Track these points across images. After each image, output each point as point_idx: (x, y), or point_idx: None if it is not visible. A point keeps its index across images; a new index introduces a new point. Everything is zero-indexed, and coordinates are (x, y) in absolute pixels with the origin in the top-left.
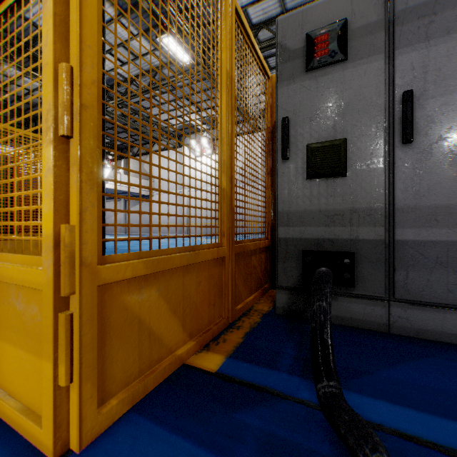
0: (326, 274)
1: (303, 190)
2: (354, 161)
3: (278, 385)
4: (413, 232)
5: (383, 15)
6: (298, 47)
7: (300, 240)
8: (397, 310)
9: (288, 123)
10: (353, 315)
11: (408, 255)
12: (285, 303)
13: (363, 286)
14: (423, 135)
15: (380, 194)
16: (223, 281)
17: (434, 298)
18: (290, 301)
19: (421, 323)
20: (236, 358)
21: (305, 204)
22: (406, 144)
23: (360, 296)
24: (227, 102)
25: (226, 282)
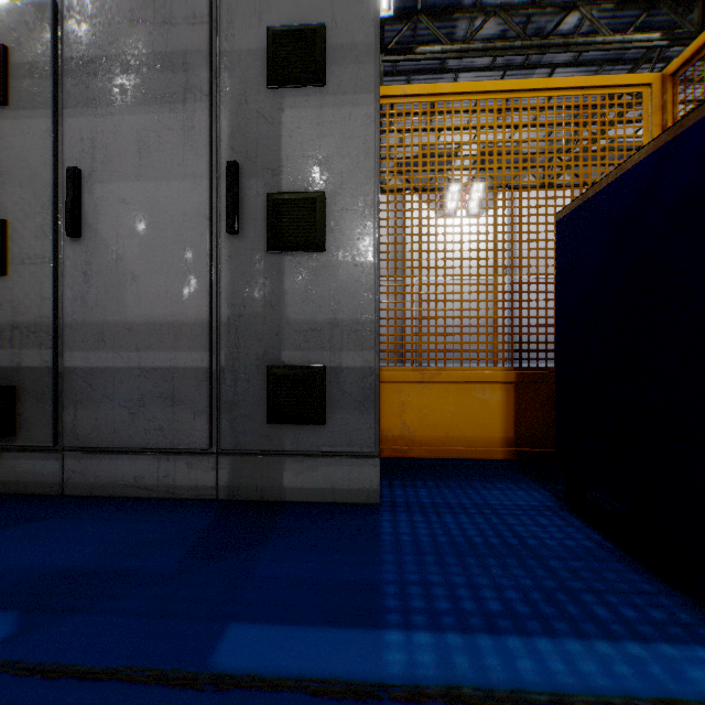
0: None
1: None
2: (18, 253)
3: None
4: (82, 356)
5: (51, 56)
6: None
7: None
8: (72, 463)
9: None
10: (22, 478)
11: (77, 388)
12: None
13: (28, 434)
14: (92, 229)
15: (47, 304)
16: None
17: (103, 442)
18: None
19: (96, 475)
20: None
21: None
22: (75, 239)
23: (31, 449)
24: None
25: None
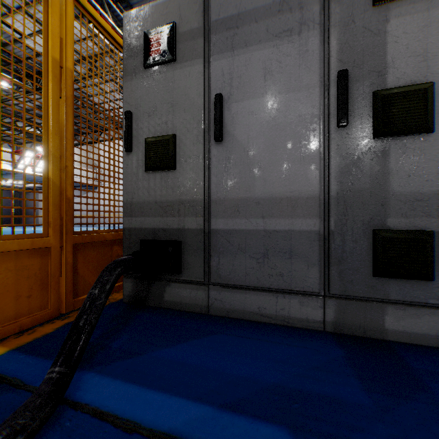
0: (118, 262)
1: (143, 182)
2: (181, 155)
3: (30, 375)
4: (223, 222)
5: (202, 23)
6: (139, 44)
7: (141, 230)
8: (214, 293)
9: (129, 117)
10: (182, 300)
11: (220, 243)
12: (130, 291)
13: (188, 272)
14: (230, 134)
15: (200, 187)
16: (49, 272)
17: (237, 281)
18: (134, 289)
19: (231, 303)
20: (21, 350)
21: (145, 195)
22: (218, 142)
23: (188, 282)
24: (55, 91)
25: (51, 273)
